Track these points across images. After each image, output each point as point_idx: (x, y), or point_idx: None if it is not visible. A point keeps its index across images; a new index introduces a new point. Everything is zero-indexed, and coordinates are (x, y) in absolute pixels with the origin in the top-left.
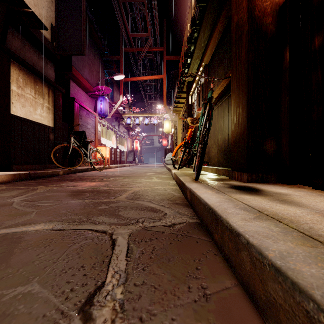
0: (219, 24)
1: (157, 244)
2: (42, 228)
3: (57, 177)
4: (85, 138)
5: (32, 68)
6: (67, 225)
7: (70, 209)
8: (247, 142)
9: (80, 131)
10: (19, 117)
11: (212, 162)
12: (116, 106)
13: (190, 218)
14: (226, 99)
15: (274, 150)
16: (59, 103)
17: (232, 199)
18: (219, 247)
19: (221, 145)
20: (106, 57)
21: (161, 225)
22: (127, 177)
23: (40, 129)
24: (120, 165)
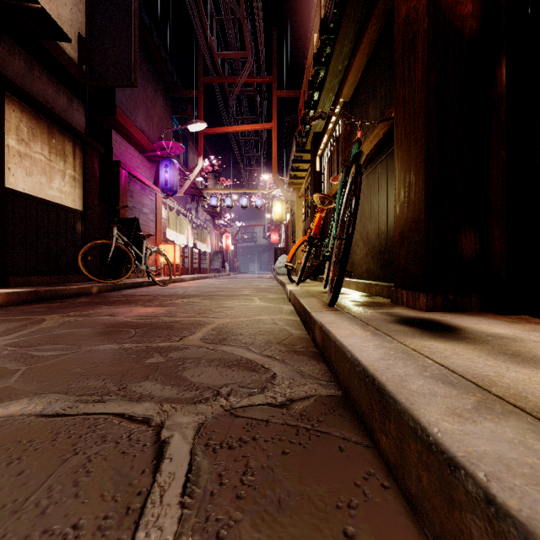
0: (370, 26)
1: (254, 454)
2: (21, 410)
3: (88, 297)
4: (139, 230)
5: (44, 109)
6: (75, 402)
7: (91, 365)
8: (427, 236)
9: (129, 218)
10: (22, 194)
11: (358, 272)
12: (192, 175)
13: (323, 387)
14: (382, 161)
15: (476, 250)
16: (94, 170)
17: (409, 350)
18: (393, 468)
19: (374, 241)
20: (175, 93)
21: (265, 402)
22: (208, 298)
23: (59, 214)
24: (199, 276)
